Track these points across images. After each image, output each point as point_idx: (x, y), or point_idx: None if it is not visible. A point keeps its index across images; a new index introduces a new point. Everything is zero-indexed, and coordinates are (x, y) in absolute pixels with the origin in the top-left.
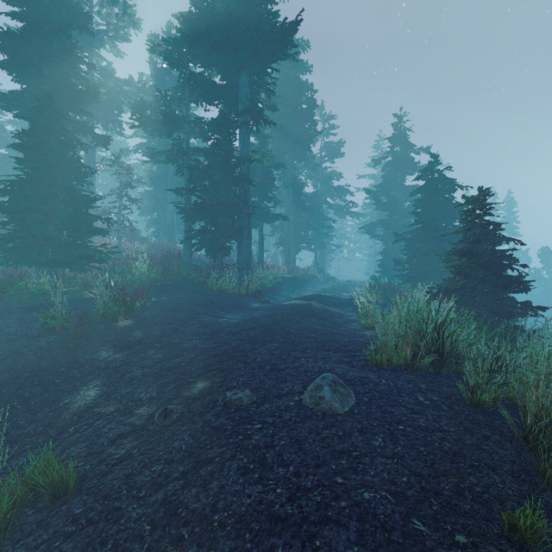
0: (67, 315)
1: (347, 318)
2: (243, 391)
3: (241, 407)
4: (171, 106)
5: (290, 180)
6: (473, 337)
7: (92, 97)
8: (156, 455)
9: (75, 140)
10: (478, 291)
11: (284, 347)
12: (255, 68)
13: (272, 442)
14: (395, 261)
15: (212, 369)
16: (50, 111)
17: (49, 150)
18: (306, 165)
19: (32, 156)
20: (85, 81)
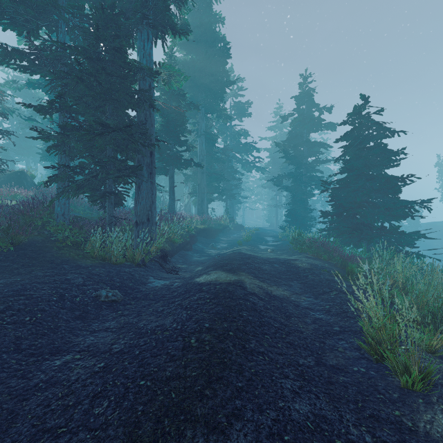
0: None
1: (312, 318)
2: None
3: None
4: None
5: (203, 130)
6: None
7: None
8: None
9: None
10: None
11: None
12: None
13: None
14: (322, 213)
15: None
16: None
17: None
18: (219, 117)
19: None
20: None
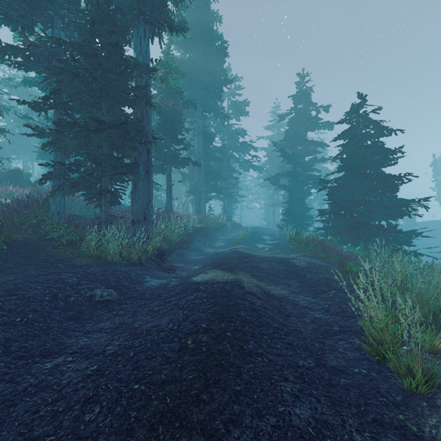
0: None
1: (311, 317)
2: None
3: None
4: None
5: (200, 128)
6: None
7: None
8: None
9: None
10: None
11: None
12: None
13: None
14: (320, 212)
15: None
16: None
17: None
18: (216, 116)
19: None
20: None
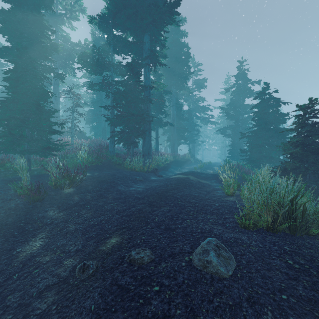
0: (30, 185)
1: (213, 187)
2: (144, 250)
3: (143, 265)
4: (102, 56)
5: (174, 102)
6: (318, 207)
7: (53, 50)
8: (69, 316)
9: (41, 74)
10: (310, 171)
11: (173, 210)
12: (153, 31)
13: (169, 310)
14: (241, 150)
15: (123, 227)
16: (26, 57)
17: (24, 81)
18: (184, 92)
19: (14, 85)
20: (50, 40)
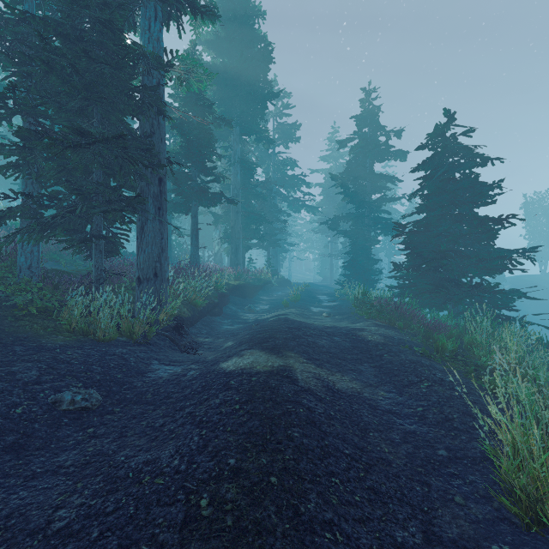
0: None
1: (400, 431)
2: None
3: None
4: None
5: (237, 156)
6: None
7: None
8: None
9: None
10: None
11: None
12: None
13: None
14: (395, 266)
15: None
16: None
17: None
18: (258, 140)
19: None
20: None
